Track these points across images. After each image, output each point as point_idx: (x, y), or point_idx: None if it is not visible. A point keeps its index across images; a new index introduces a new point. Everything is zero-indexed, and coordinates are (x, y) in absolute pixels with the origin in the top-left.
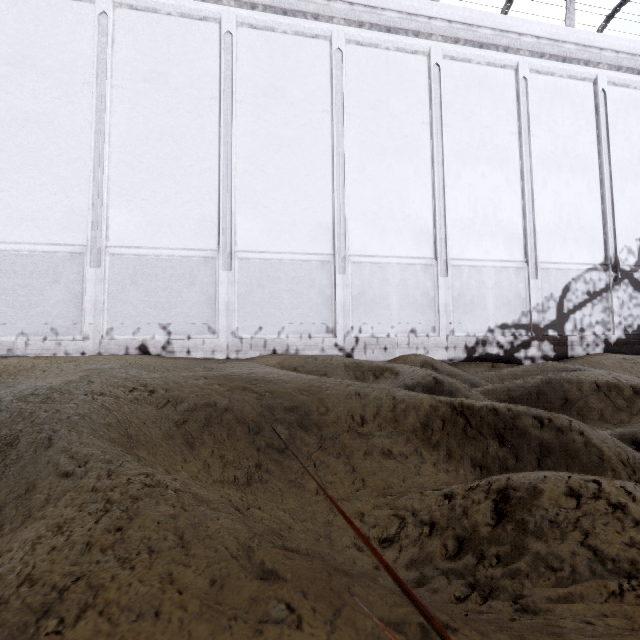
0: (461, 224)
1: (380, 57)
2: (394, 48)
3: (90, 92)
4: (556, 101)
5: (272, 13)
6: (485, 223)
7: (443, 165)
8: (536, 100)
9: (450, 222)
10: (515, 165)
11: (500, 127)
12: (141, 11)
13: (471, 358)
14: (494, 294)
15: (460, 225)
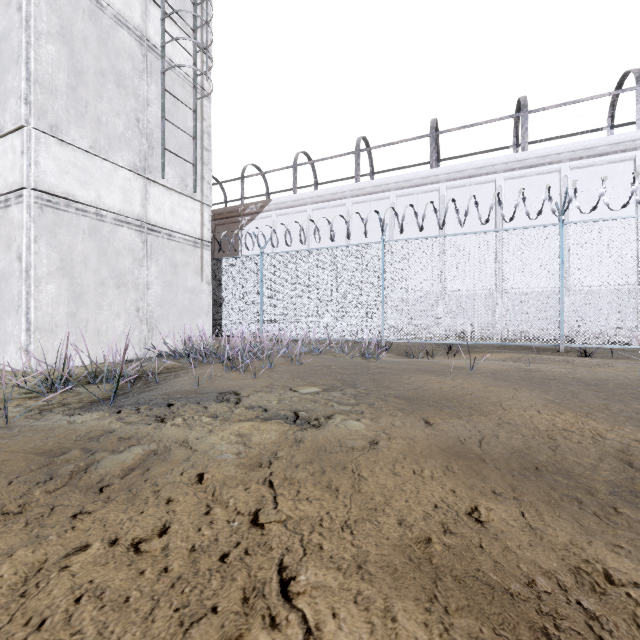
0: None
1: (595, 171)
2: (606, 163)
3: (437, 228)
4: None
5: (523, 169)
6: None
7: None
8: None
9: None
10: None
11: None
12: (457, 188)
13: None
14: None
15: None
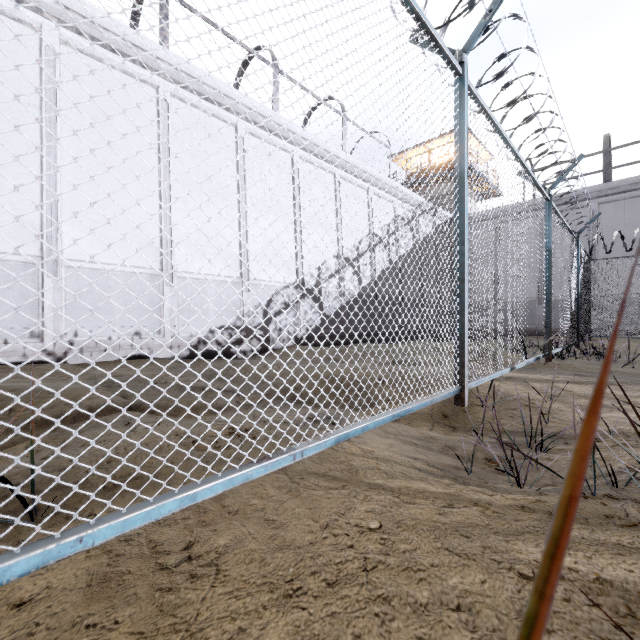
0: (187, 242)
1: (105, 72)
2: (121, 69)
3: None
4: (266, 161)
5: None
6: (209, 244)
7: (170, 189)
8: (251, 156)
9: (177, 240)
10: (234, 202)
11: (223, 169)
12: None
13: (194, 355)
14: (215, 302)
15: (186, 243)
